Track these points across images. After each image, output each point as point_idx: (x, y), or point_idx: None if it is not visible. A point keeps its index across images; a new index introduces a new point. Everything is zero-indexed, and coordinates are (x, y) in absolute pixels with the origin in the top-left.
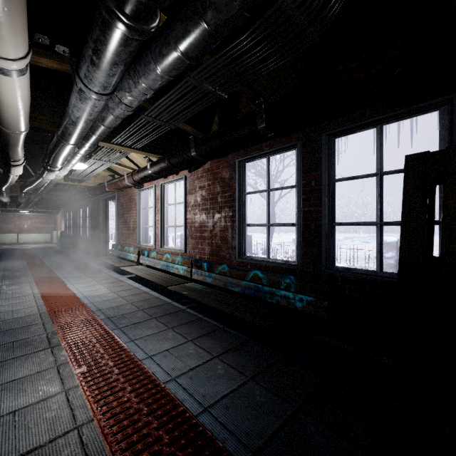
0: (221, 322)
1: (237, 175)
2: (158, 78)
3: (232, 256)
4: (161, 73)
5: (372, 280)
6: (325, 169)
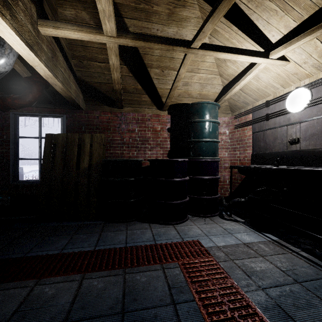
0: None
1: None
2: None
3: None
4: None
5: (36, 184)
6: (12, 131)
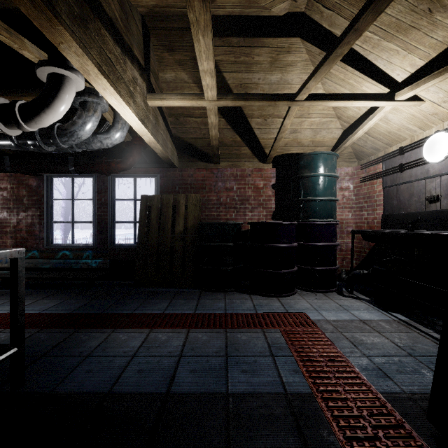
0: (36, 289)
1: (46, 186)
2: (15, 149)
3: (40, 245)
4: (19, 149)
5: (132, 248)
6: (110, 193)
